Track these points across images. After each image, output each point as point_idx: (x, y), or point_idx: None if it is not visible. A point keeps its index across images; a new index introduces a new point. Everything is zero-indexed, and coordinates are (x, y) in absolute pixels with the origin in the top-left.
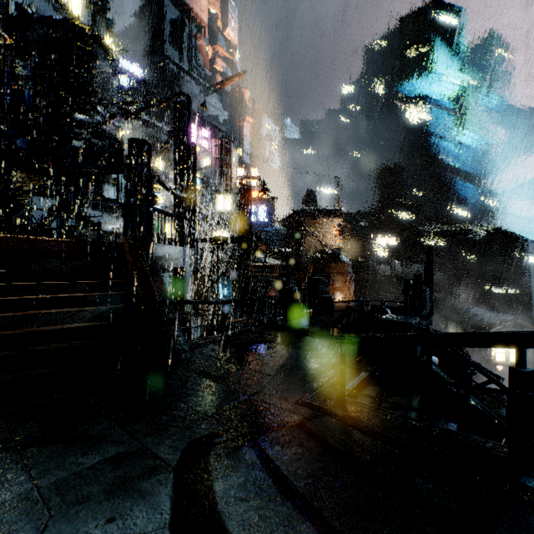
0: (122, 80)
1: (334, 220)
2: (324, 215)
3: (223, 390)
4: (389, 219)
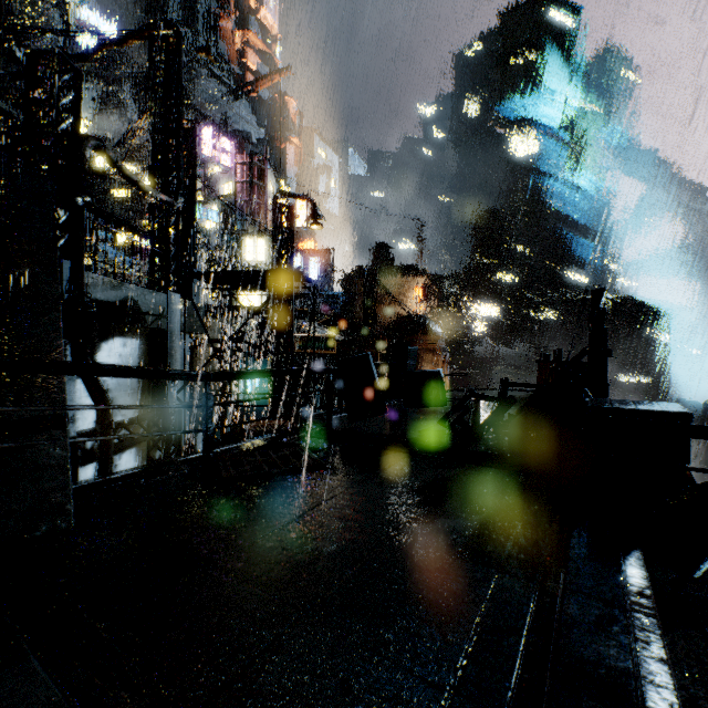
0: (85, 43)
1: (415, 280)
2: (402, 273)
3: None
4: (487, 282)
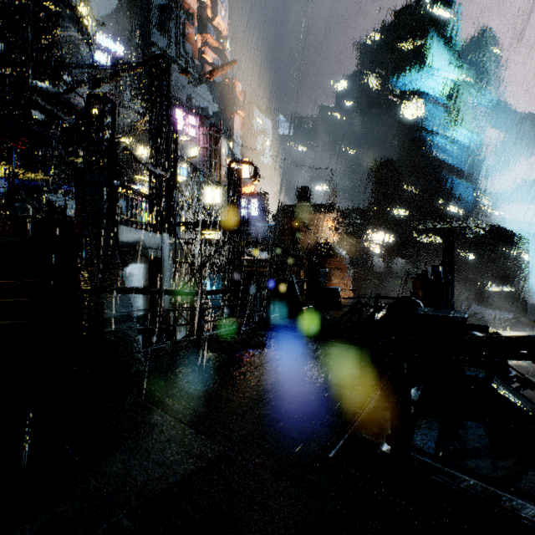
0: (99, 57)
1: (328, 215)
2: (319, 210)
3: (179, 437)
4: (384, 215)
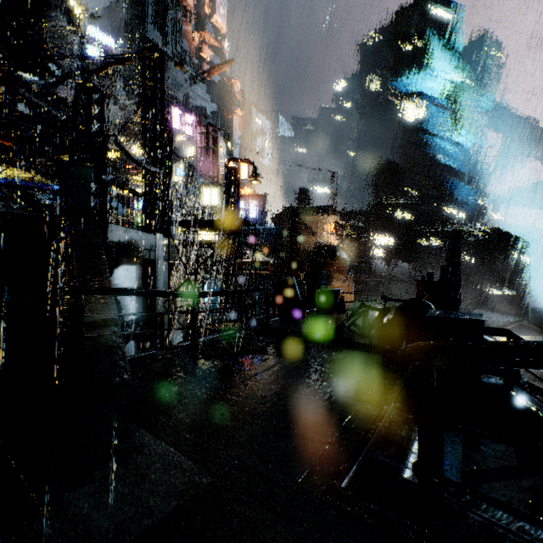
0: (91, 52)
1: (329, 218)
2: (319, 212)
3: (161, 463)
4: (385, 218)
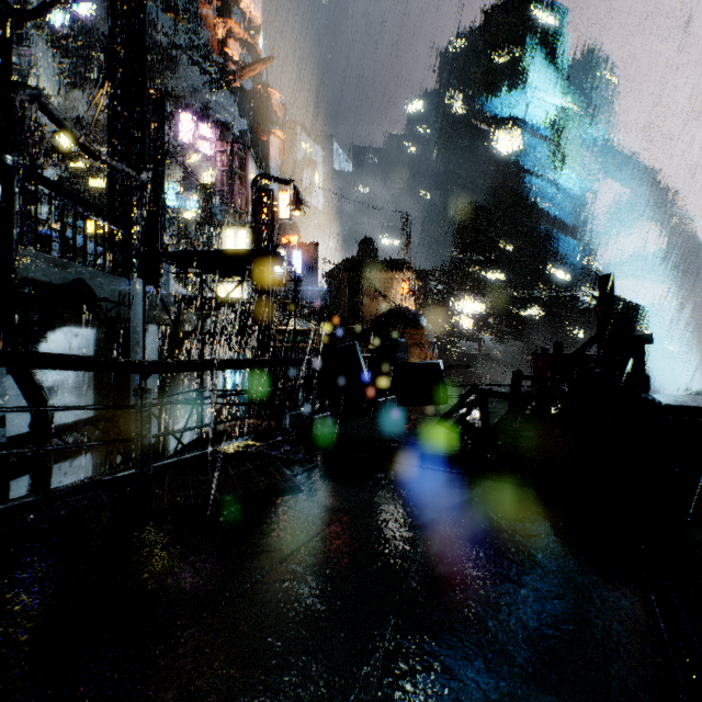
0: (50, 15)
1: (400, 275)
2: (388, 267)
3: None
4: (472, 278)
